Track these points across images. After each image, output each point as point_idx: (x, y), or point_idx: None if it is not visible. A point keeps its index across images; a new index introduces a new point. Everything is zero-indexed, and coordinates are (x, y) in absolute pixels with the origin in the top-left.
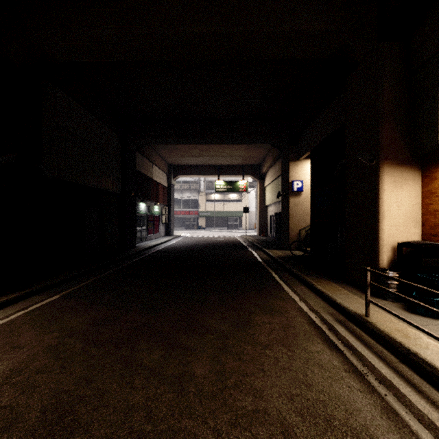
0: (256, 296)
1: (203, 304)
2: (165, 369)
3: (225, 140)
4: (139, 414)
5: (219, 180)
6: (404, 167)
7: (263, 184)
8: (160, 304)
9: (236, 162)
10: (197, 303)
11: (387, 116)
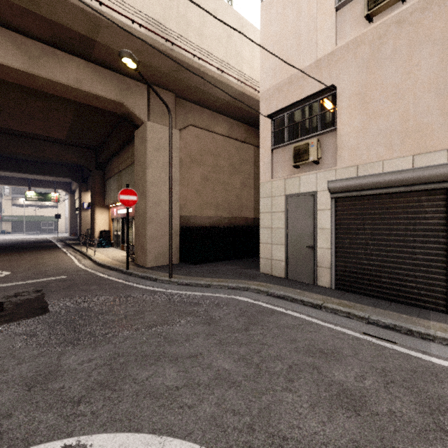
0: (47, 251)
1: (23, 253)
2: (15, 257)
3: (35, 174)
4: (12, 258)
5: (31, 191)
6: (103, 208)
7: (74, 198)
8: (3, 254)
9: (48, 179)
10: (21, 253)
11: (97, 193)
